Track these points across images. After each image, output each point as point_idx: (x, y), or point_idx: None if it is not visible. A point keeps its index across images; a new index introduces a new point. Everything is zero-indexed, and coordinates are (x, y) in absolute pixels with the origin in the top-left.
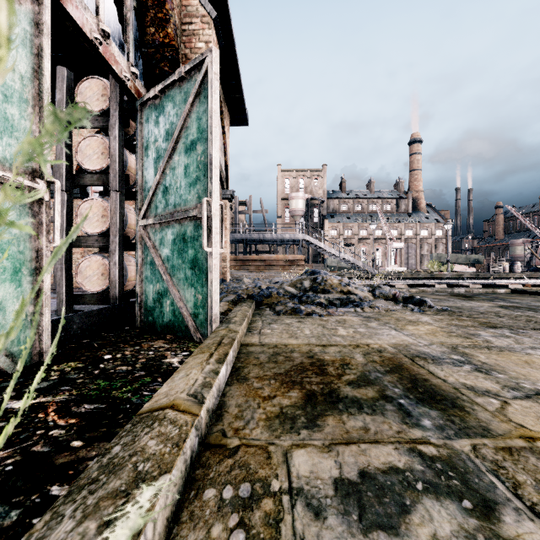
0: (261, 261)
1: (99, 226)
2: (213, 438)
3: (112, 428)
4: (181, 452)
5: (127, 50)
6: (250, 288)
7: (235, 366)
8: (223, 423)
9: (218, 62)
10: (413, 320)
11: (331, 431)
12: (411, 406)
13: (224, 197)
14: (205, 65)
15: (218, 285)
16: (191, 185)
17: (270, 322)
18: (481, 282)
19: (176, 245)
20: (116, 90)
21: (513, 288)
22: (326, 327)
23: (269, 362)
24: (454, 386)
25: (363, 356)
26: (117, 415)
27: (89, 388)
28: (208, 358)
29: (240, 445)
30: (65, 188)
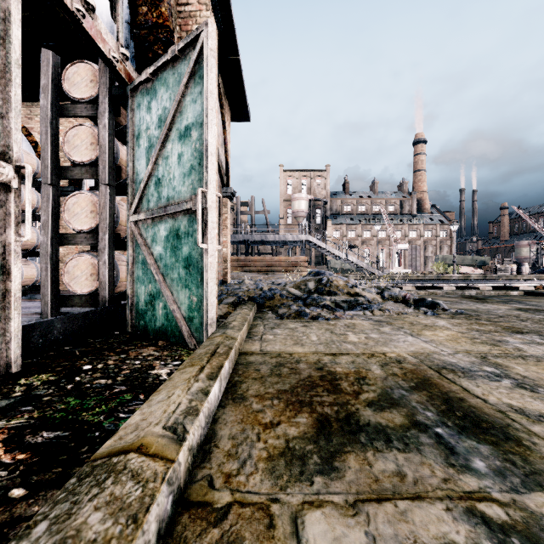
0: (264, 263)
1: (87, 222)
2: (195, 490)
3: (70, 467)
4: (139, 533)
5: (117, 29)
6: (251, 290)
7: (232, 381)
8: (210, 464)
9: (214, 37)
10: (428, 324)
11: (354, 478)
12: (452, 438)
13: (225, 194)
14: (200, 41)
15: (214, 286)
16: (186, 175)
17: (272, 327)
18: (490, 283)
19: (169, 241)
20: (105, 75)
21: (526, 290)
22: (334, 333)
23: (271, 375)
24: (499, 409)
25: (380, 368)
26: (81, 447)
27: (55, 408)
28: (198, 372)
29: (231, 504)
30: (50, 181)
